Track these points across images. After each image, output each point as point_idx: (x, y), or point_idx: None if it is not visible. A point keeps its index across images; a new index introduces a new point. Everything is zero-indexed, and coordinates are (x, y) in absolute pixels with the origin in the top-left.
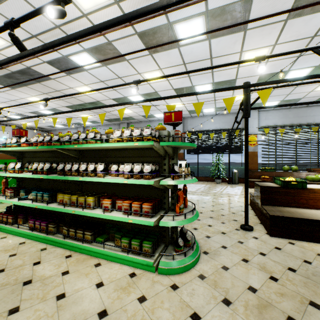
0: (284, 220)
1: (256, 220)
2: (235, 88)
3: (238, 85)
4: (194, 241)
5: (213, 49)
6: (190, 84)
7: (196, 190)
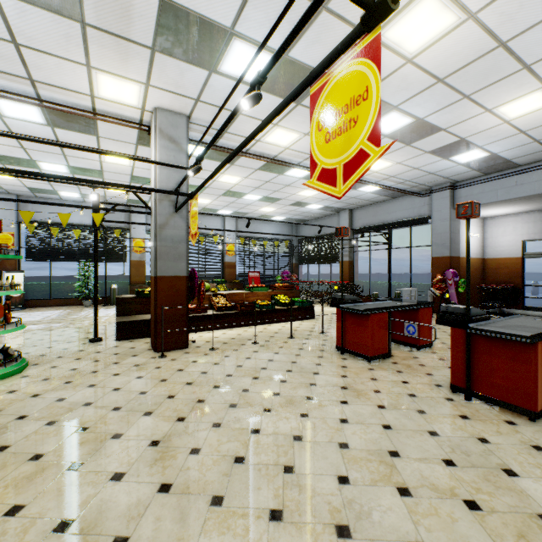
0: (129, 324)
1: (112, 334)
2: (70, 206)
3: (108, 177)
4: (20, 355)
5: (61, 136)
6: (28, 157)
7: (42, 318)
